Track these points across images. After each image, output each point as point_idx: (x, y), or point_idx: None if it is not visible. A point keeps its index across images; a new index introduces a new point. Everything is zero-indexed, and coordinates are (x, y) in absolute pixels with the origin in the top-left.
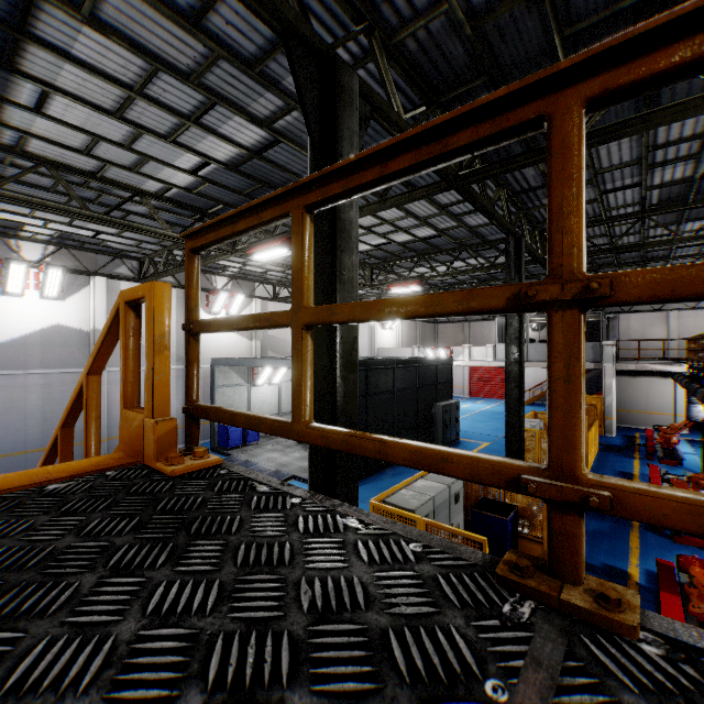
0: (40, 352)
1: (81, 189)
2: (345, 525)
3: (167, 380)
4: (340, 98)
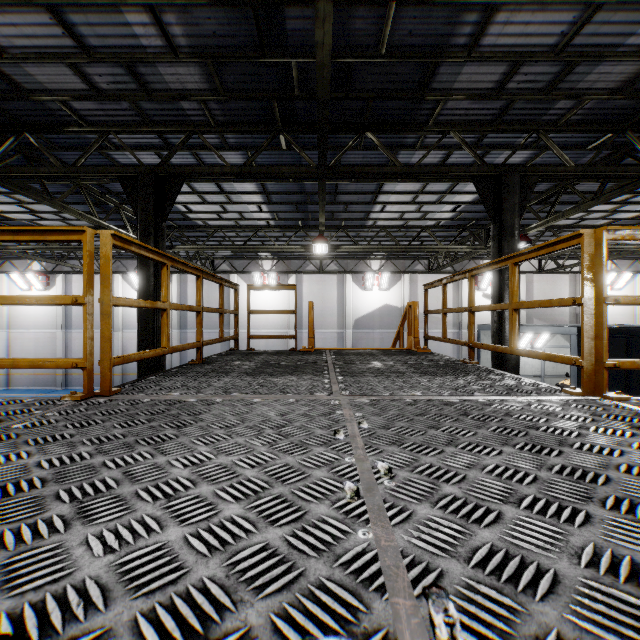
0: (378, 320)
1: (397, 232)
2: (445, 357)
3: (417, 327)
4: (504, 192)
